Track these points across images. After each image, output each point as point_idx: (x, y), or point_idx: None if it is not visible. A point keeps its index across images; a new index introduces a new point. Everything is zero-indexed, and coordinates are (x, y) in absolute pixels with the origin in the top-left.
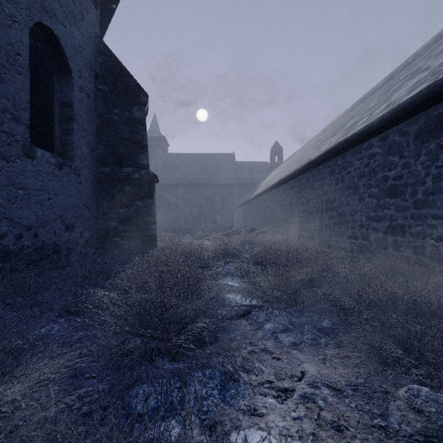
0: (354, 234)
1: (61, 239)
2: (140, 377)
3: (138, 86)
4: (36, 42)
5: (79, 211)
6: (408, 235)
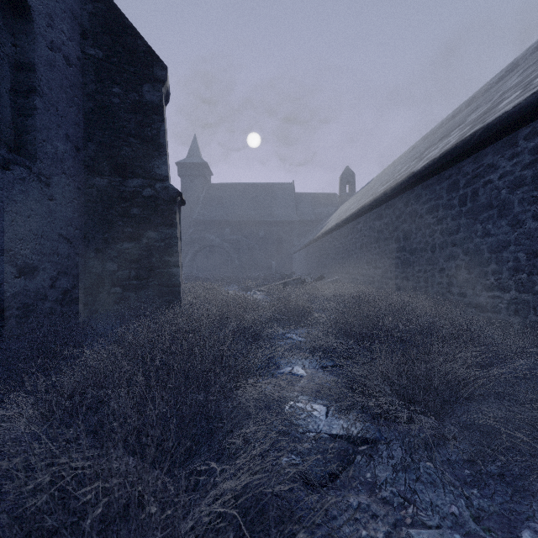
0: (500, 283)
1: (6, 289)
2: None
3: (151, 52)
4: None
5: (48, 244)
6: None
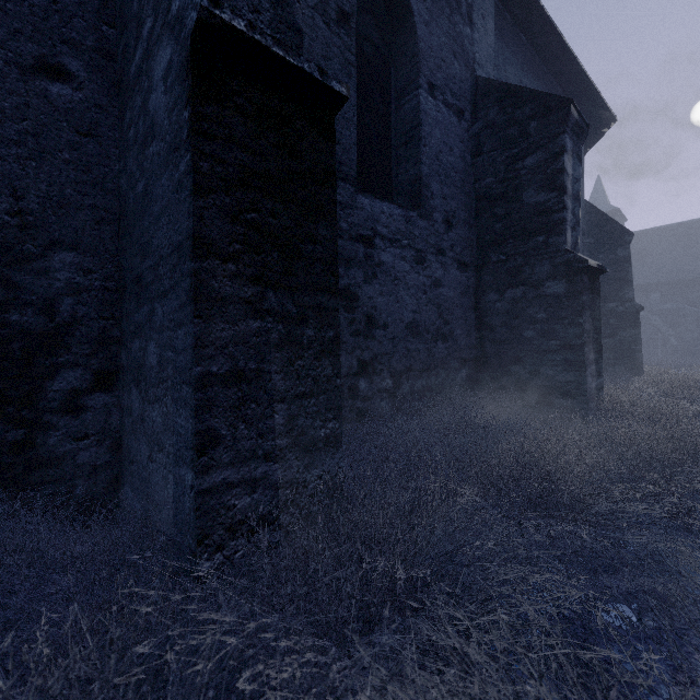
0: None
1: None
2: None
3: (623, 228)
4: None
5: None
6: None
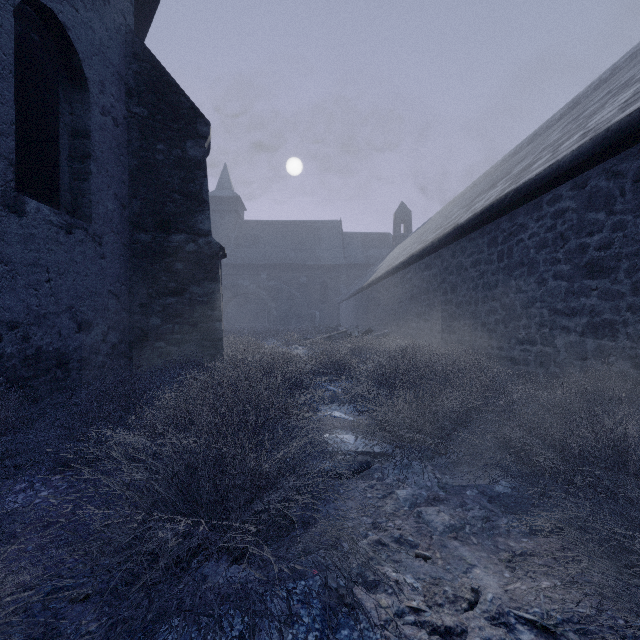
0: (530, 337)
1: (70, 343)
2: (165, 609)
3: (195, 108)
4: (28, 31)
5: (100, 300)
6: (623, 338)
